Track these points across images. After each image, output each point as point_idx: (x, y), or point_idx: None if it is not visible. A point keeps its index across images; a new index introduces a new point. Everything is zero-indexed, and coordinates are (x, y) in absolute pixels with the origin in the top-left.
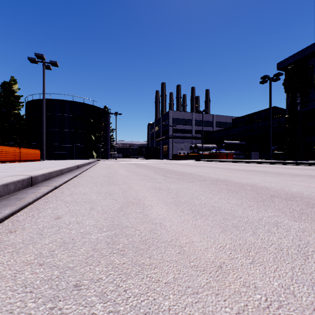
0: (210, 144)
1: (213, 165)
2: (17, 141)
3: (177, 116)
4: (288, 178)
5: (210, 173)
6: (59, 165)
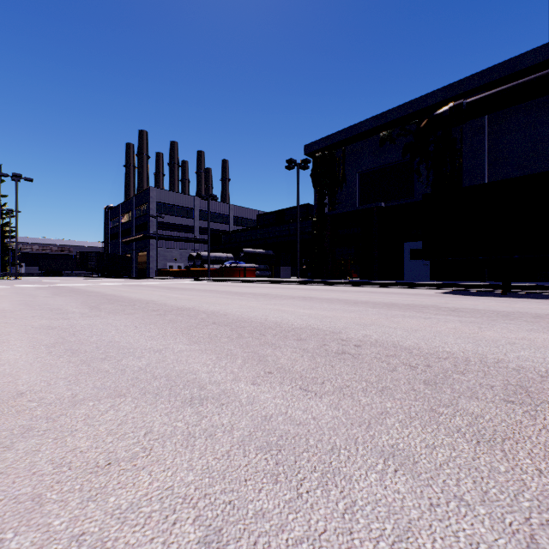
0: (224, 253)
1: (212, 287)
2: None
3: (167, 199)
4: (275, 301)
5: (183, 300)
6: None
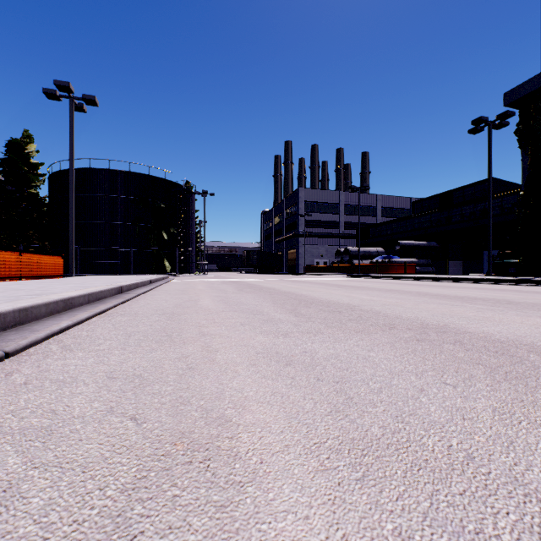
0: (373, 248)
1: (385, 285)
2: (34, 241)
3: (314, 198)
4: None
5: (394, 307)
6: (81, 287)
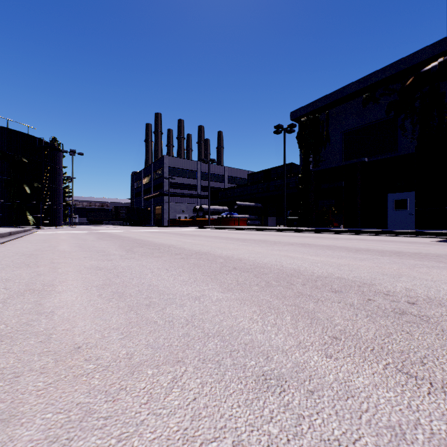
0: (220, 206)
1: (215, 233)
2: None
3: (176, 164)
4: (278, 247)
5: (197, 245)
6: None
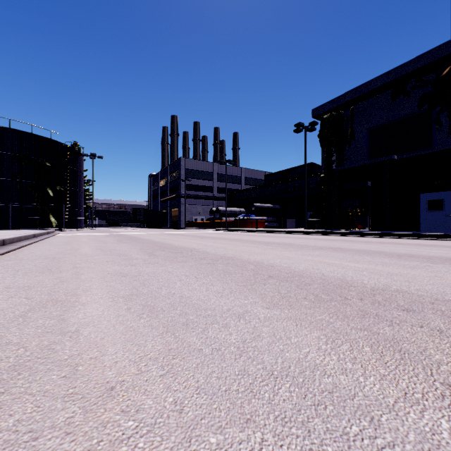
0: (237, 208)
1: (234, 236)
2: None
3: (193, 166)
4: (308, 252)
5: (220, 249)
6: None
